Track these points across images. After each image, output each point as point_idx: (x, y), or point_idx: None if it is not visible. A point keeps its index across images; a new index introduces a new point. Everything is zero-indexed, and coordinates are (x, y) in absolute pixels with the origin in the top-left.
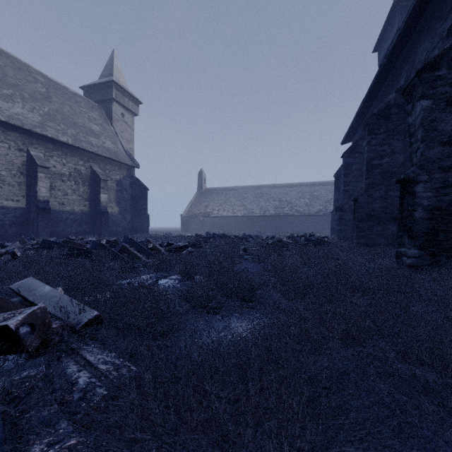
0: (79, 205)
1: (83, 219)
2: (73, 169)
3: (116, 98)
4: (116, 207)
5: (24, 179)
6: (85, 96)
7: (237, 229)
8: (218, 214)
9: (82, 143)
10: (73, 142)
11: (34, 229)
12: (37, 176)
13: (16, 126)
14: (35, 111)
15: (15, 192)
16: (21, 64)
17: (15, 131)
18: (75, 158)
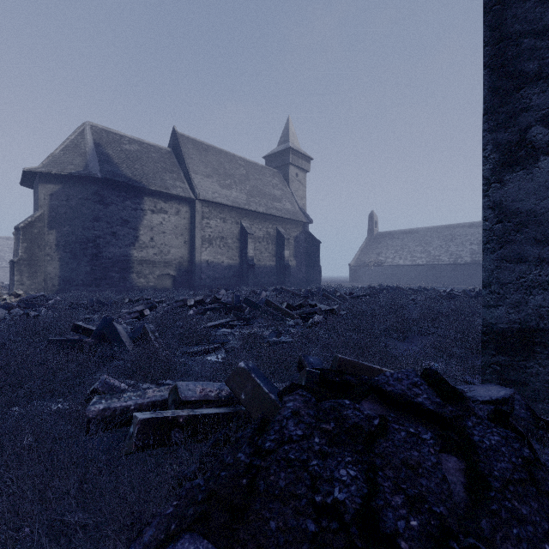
0: (269, 261)
1: (272, 272)
2: (266, 232)
3: (292, 162)
4: (294, 260)
5: (239, 244)
6: (267, 164)
7: (417, 280)
8: (393, 262)
9: (271, 210)
10: (266, 210)
11: (245, 280)
12: (247, 242)
13: (236, 207)
14: (242, 191)
15: (234, 254)
16: (231, 156)
17: (235, 211)
18: (266, 223)
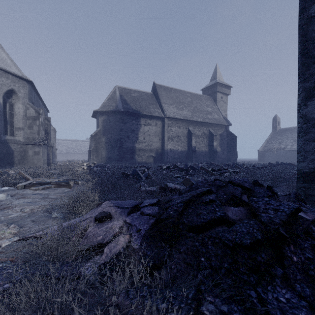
0: (204, 148)
1: (206, 154)
2: (202, 132)
3: (218, 90)
4: (219, 148)
5: (187, 139)
6: (203, 93)
7: None
8: (291, 148)
9: (205, 120)
10: (202, 120)
11: (190, 159)
12: (192, 138)
13: (185, 119)
14: (189, 110)
15: (184, 145)
16: (183, 92)
17: (185, 121)
18: (203, 127)
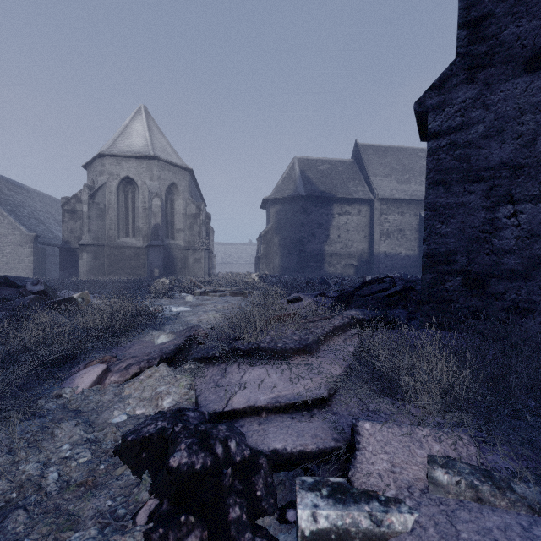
0: None
1: None
2: None
3: None
4: None
5: (417, 235)
6: None
7: None
8: None
9: None
10: None
11: None
12: None
13: (414, 200)
14: (422, 183)
15: (412, 245)
16: (410, 151)
17: (413, 203)
18: None
